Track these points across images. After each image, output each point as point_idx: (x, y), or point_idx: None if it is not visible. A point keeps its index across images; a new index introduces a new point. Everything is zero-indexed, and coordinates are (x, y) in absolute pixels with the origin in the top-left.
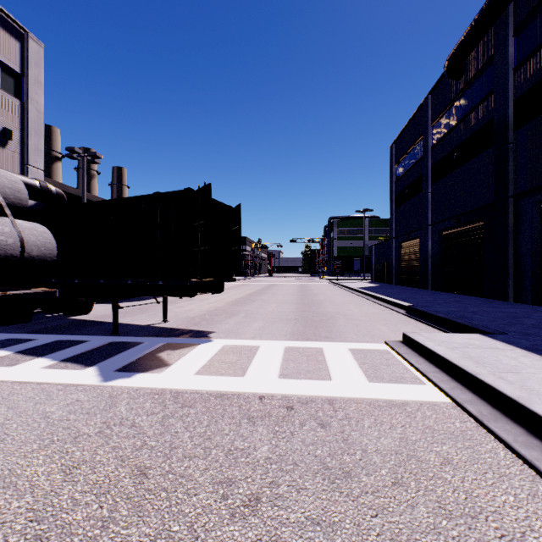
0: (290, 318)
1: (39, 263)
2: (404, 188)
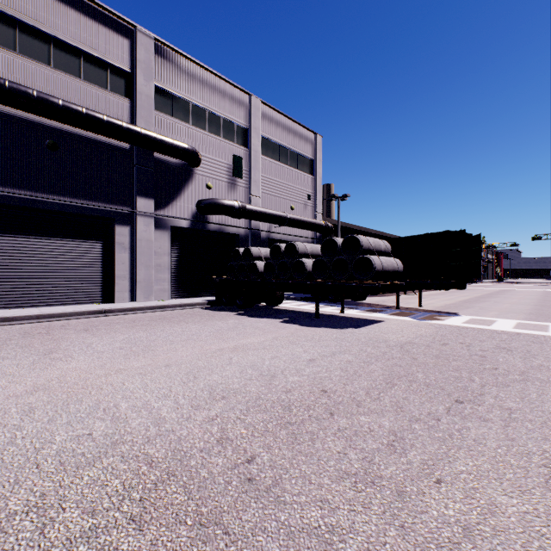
0: (523, 312)
1: (399, 273)
2: None
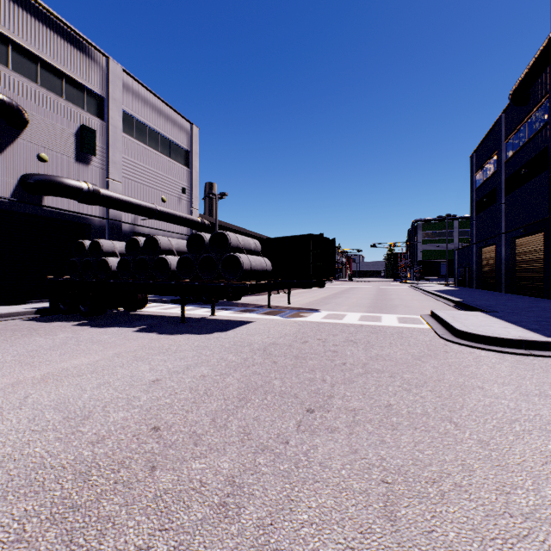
0: (365, 305)
1: (268, 272)
2: (482, 197)
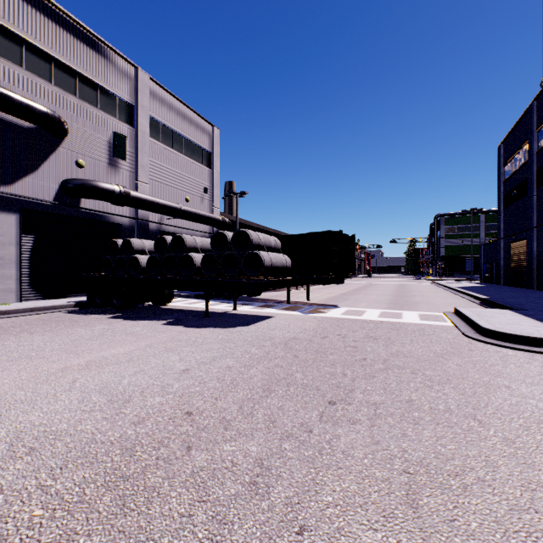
0: (385, 302)
1: (288, 269)
2: (511, 189)
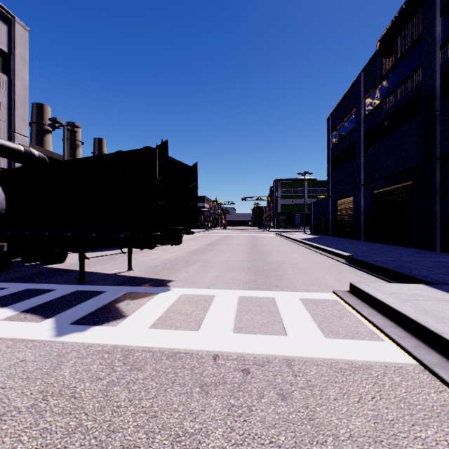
0: (242, 266)
1: None
2: (339, 153)
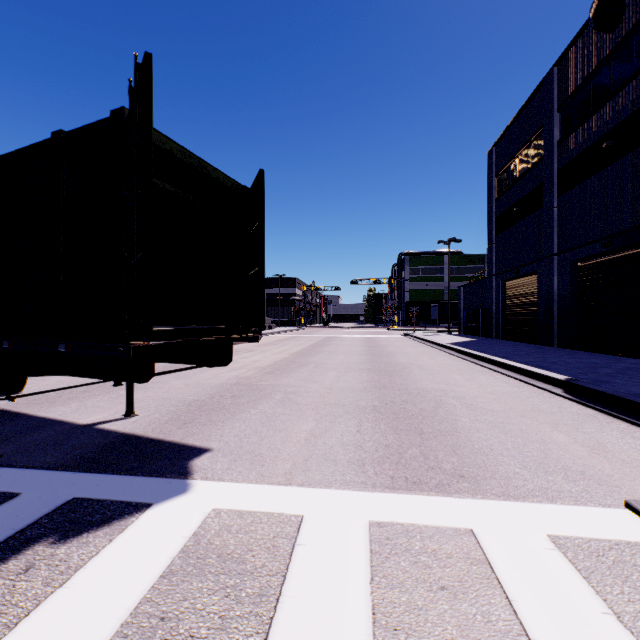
0: (363, 404)
1: None
2: (510, 206)
